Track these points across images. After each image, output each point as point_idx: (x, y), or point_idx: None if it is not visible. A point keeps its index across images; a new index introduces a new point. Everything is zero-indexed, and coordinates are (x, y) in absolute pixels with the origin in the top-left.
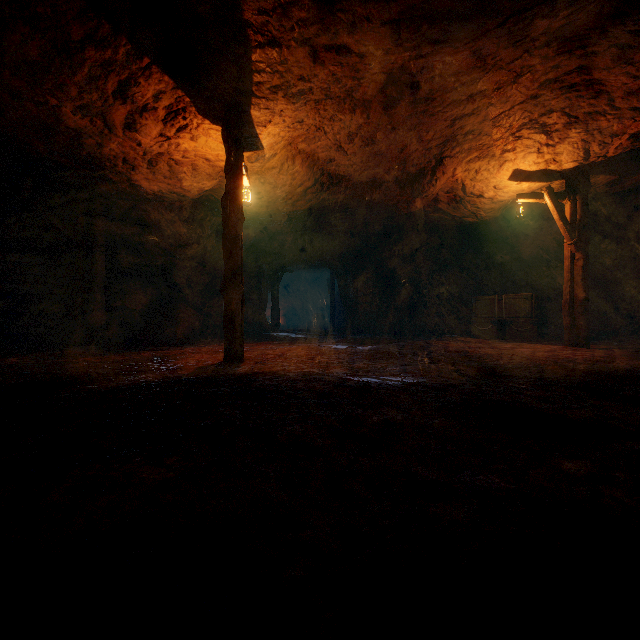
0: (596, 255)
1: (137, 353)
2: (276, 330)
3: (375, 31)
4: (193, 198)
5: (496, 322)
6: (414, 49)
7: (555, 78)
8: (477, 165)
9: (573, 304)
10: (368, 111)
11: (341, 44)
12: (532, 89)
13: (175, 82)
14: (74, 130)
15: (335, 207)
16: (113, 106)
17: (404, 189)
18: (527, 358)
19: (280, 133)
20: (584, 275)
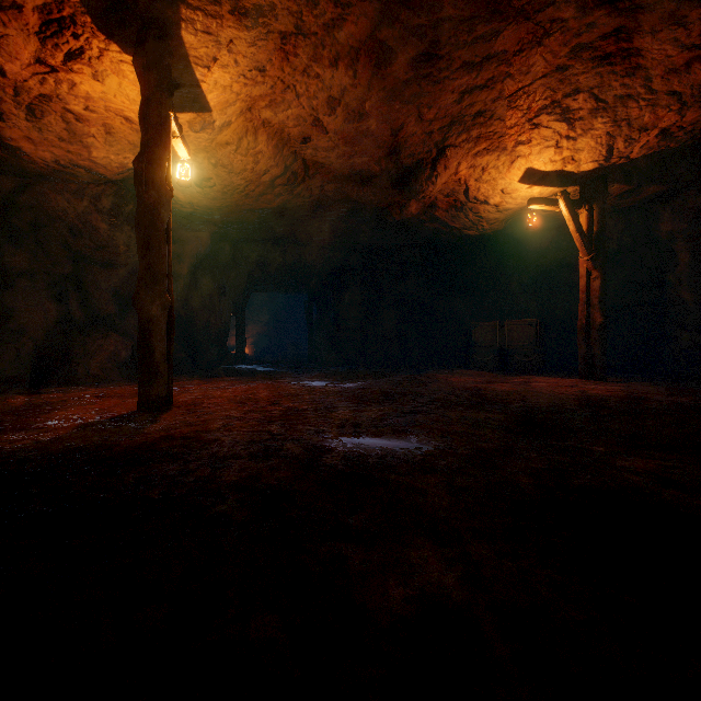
0: None
1: None
2: (241, 362)
3: None
4: (113, 179)
5: (498, 352)
6: None
7: (588, 43)
8: (485, 160)
9: (589, 330)
10: (355, 66)
11: None
12: (560, 57)
13: None
14: None
15: (312, 208)
16: None
17: (397, 187)
18: (555, 396)
19: (233, 86)
20: (602, 297)
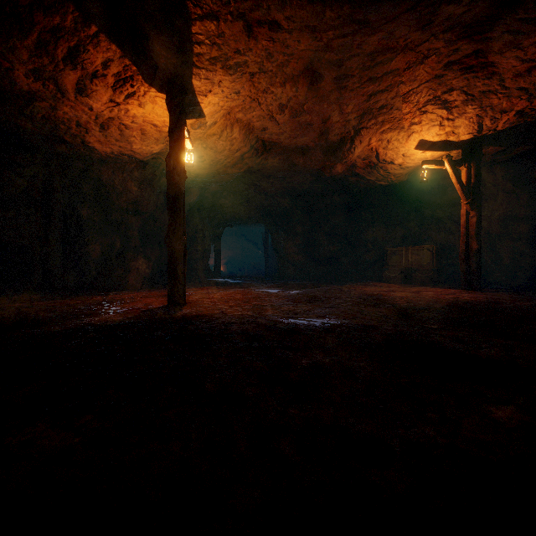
0: (484, 214)
1: (89, 297)
2: (218, 276)
3: (303, 8)
4: (143, 160)
5: (403, 269)
6: (337, 28)
7: (456, 60)
8: (389, 136)
9: (468, 254)
10: (297, 85)
11: (273, 20)
12: (436, 69)
13: (122, 51)
14: (28, 93)
15: (268, 170)
16: (64, 71)
17: (327, 155)
18: (432, 300)
19: (219, 103)
20: (477, 230)
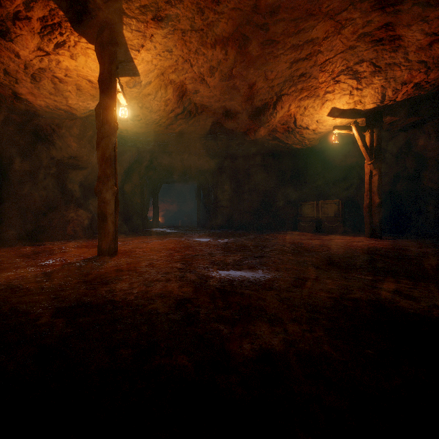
0: None
1: (16, 248)
2: (156, 226)
3: None
4: (80, 116)
5: (315, 220)
6: None
7: (369, 32)
8: (306, 103)
9: (371, 207)
10: (226, 48)
11: None
12: (351, 40)
13: None
14: None
15: (200, 132)
16: None
17: (252, 119)
18: (348, 248)
19: (153, 60)
20: (379, 186)
